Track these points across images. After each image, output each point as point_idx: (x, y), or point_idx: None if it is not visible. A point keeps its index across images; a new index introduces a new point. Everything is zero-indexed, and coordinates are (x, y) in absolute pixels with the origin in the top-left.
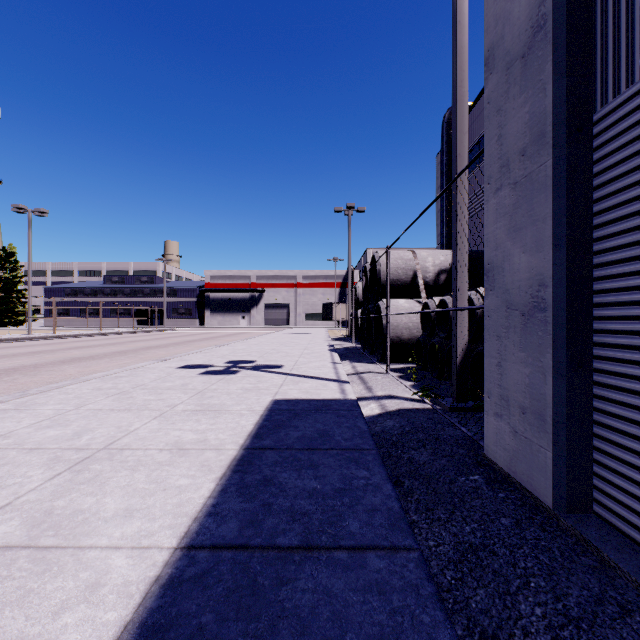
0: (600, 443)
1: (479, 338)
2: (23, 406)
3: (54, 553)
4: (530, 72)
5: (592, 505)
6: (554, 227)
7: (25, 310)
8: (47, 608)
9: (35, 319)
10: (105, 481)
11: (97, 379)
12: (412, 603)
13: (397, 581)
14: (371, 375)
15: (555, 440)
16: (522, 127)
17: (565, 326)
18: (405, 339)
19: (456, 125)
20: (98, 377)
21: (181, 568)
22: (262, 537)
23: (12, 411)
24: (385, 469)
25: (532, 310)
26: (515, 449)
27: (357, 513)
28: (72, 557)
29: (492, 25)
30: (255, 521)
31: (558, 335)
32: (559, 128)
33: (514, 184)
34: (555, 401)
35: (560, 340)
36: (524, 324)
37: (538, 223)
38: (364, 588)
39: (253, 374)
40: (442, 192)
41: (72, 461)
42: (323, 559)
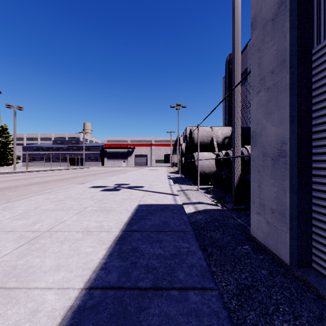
0: (316, 229)
1: (246, 172)
2: (7, 208)
3: (14, 291)
4: (276, 28)
5: (311, 263)
6: (290, 111)
7: (12, 158)
8: (7, 325)
9: (18, 162)
10: (46, 249)
11: (47, 193)
12: (215, 323)
13: (206, 309)
14: (189, 191)
15: (291, 227)
16: (272, 58)
17: (296, 165)
18: (207, 172)
19: (234, 60)
20: (47, 192)
21: (85, 301)
22: (130, 282)
23: (1, 210)
24: (198, 242)
25: (278, 157)
26: (268, 232)
27: (183, 268)
28: (24, 294)
29: (255, 4)
30: (127, 272)
31: (293, 170)
32: (293, 57)
33: (267, 89)
34: (291, 206)
35: (294, 173)
36: (273, 164)
37: (281, 109)
38: (187, 313)
39: (128, 191)
40: (227, 95)
41: (30, 238)
42: (164, 295)
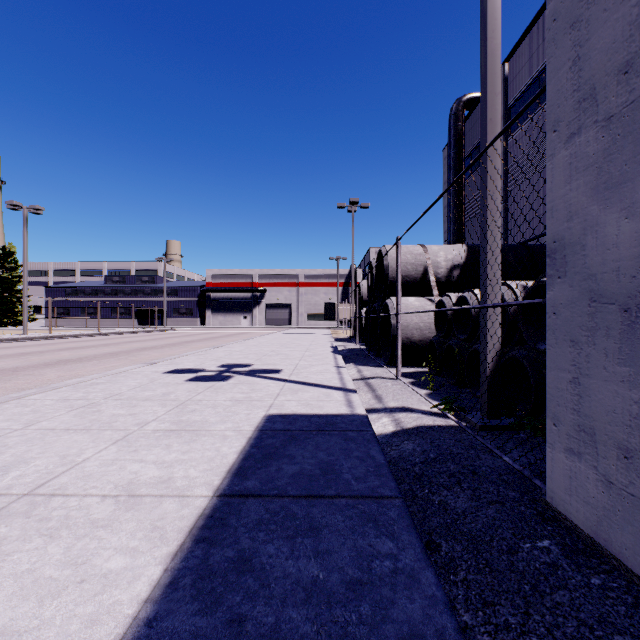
0: None
1: (510, 341)
2: None
3: None
4: None
5: None
6: None
7: None
8: None
9: (35, 319)
10: None
11: (69, 387)
12: None
13: None
14: (379, 381)
15: None
16: (624, 31)
17: None
18: (416, 340)
19: (487, 84)
20: (71, 384)
21: None
22: None
23: None
24: (418, 537)
25: None
26: (609, 507)
27: None
28: None
29: None
30: None
31: None
32: None
33: (606, 120)
34: None
35: None
36: (629, 324)
37: None
38: None
39: (247, 380)
40: (473, 161)
41: None
42: None
